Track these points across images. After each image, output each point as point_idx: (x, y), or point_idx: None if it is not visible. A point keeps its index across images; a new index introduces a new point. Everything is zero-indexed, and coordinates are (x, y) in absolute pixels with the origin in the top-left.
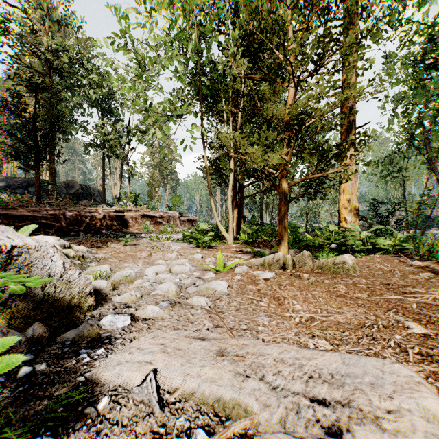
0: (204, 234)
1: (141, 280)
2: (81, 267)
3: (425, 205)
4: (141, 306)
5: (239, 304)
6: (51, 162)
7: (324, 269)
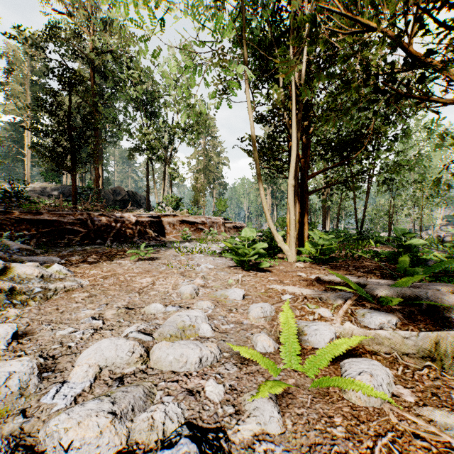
0: (252, 244)
1: None
2: None
3: None
4: None
5: None
6: (95, 168)
7: None
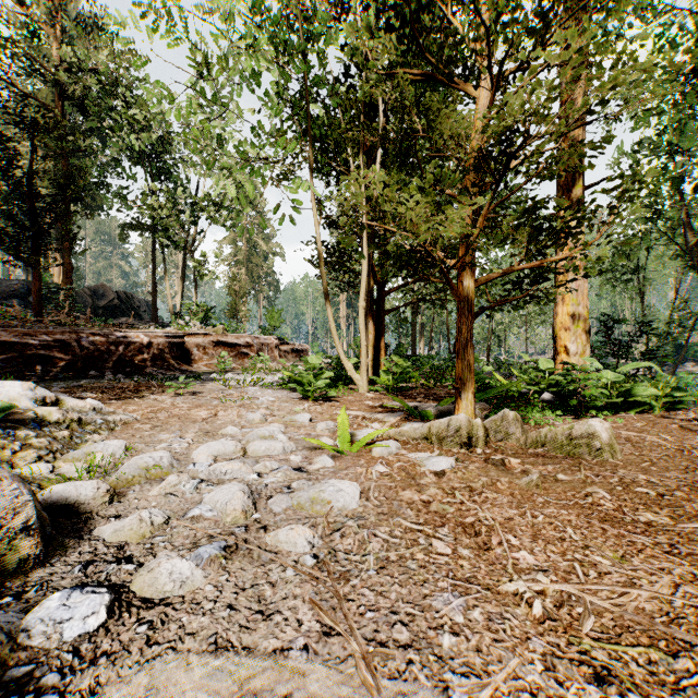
0: (318, 374)
1: (177, 477)
2: (66, 445)
3: (680, 326)
4: (155, 555)
5: (385, 549)
6: (64, 255)
7: (547, 447)
